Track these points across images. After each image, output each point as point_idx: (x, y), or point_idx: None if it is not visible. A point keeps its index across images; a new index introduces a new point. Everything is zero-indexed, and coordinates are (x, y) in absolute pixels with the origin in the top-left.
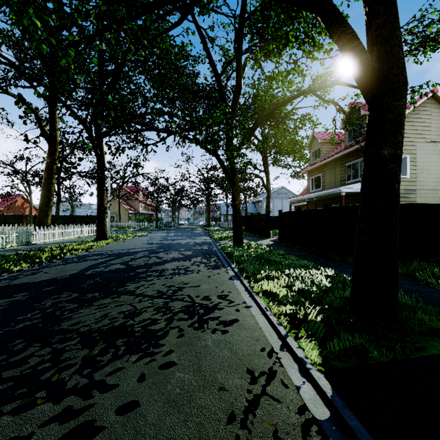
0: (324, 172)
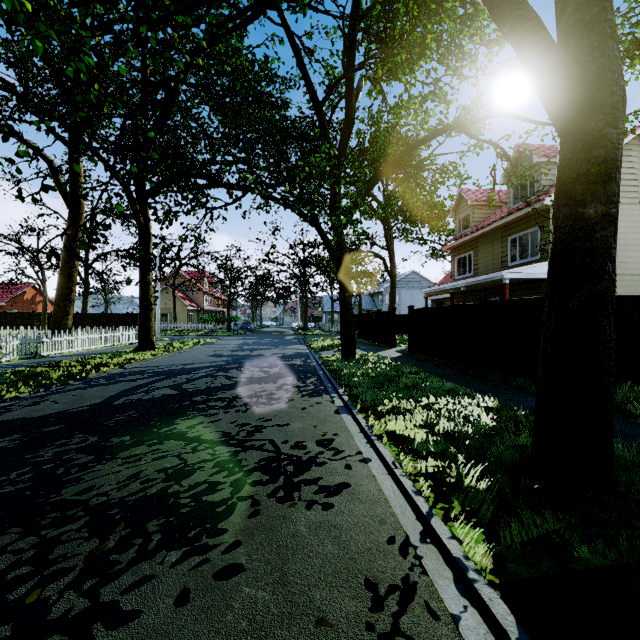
0: (476, 250)
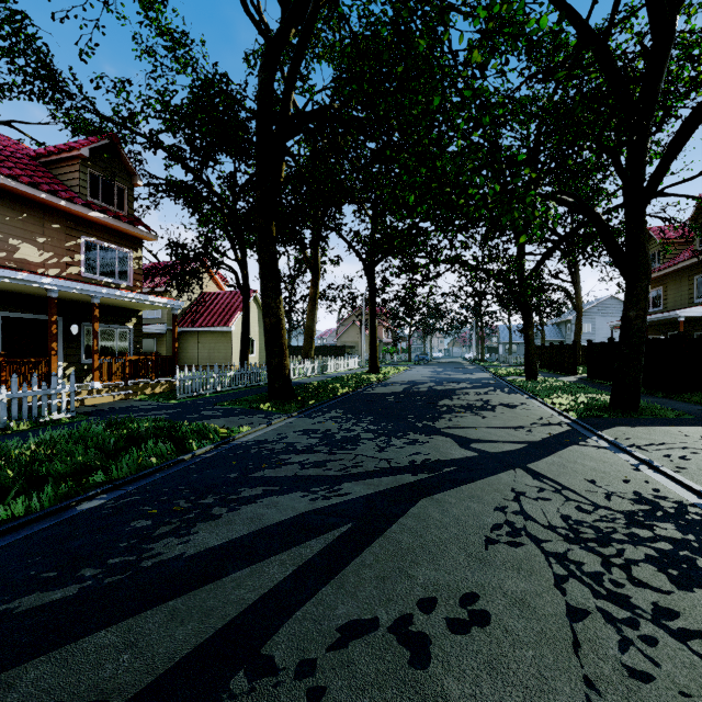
0: (665, 286)
